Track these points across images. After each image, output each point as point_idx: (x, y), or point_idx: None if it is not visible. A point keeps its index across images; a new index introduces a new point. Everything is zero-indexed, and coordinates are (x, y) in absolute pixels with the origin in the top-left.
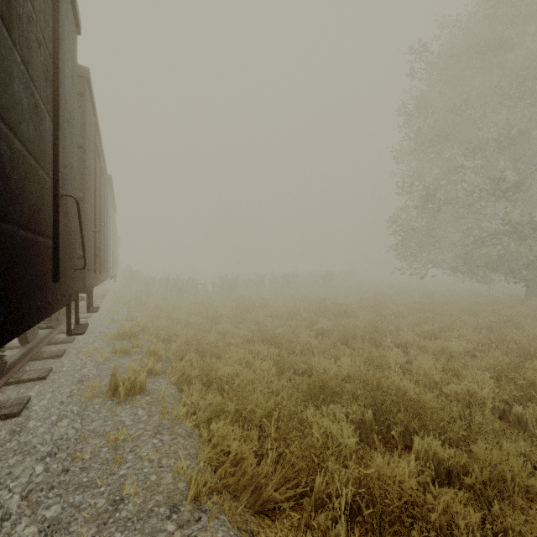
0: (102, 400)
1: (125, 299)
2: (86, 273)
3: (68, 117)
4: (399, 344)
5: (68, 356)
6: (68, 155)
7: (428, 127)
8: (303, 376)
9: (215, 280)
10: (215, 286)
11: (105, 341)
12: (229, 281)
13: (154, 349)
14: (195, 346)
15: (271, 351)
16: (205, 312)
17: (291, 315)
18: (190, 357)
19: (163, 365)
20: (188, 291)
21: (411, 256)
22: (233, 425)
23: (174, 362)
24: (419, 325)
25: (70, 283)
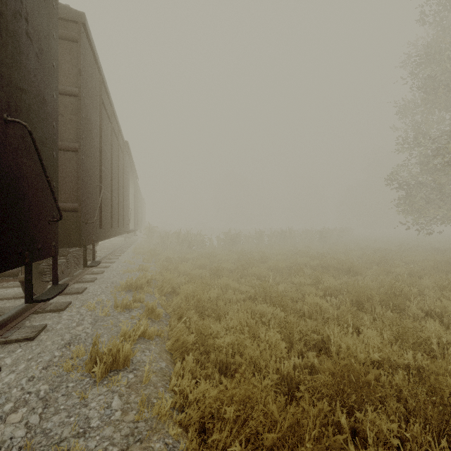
0: (80, 375)
1: (143, 251)
2: (83, 227)
3: (31, 33)
4: (428, 311)
5: (70, 309)
6: (31, 80)
7: (440, 74)
8: (315, 347)
9: (219, 235)
10: (219, 240)
11: (113, 293)
12: (232, 236)
13: (153, 306)
14: (195, 303)
15: (276, 314)
16: (209, 264)
17: (292, 270)
18: (190, 315)
19: (160, 324)
20: (196, 244)
21: (418, 211)
22: (232, 437)
23: (173, 320)
24: (448, 288)
25: (39, 237)
